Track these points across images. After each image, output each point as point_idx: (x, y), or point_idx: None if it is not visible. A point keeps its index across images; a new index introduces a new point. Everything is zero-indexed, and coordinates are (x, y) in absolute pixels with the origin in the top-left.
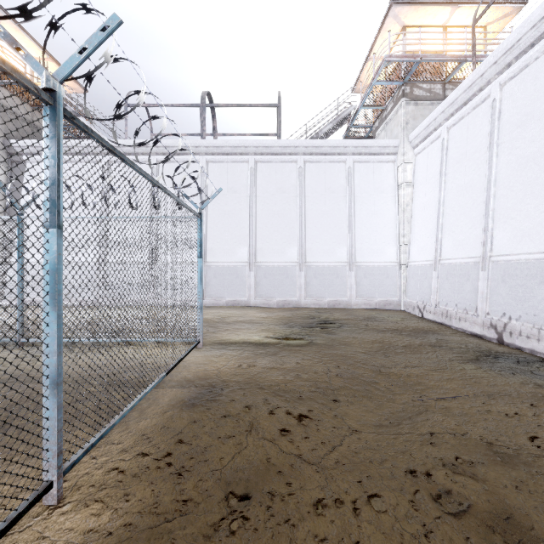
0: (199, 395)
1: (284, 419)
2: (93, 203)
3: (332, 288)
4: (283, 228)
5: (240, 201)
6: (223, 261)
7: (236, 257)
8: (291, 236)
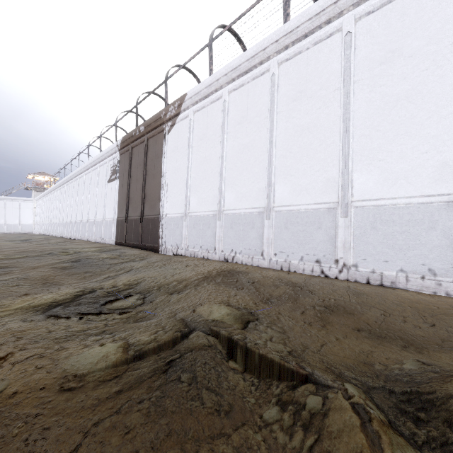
0: None
1: None
2: None
3: (15, 229)
4: None
5: None
6: None
7: None
8: (2, 217)
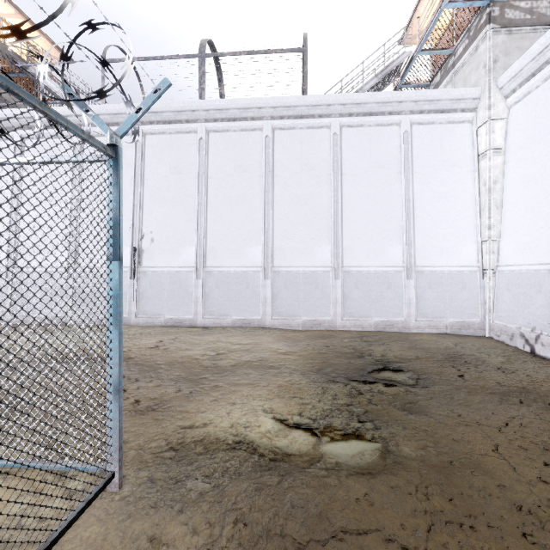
0: None
1: None
2: None
3: (382, 303)
4: (311, 219)
5: (251, 183)
6: (229, 265)
7: (246, 259)
8: (321, 230)
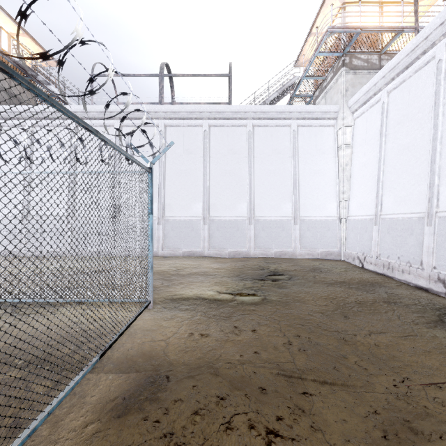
0: (137, 388)
1: (246, 441)
2: (41, 158)
3: (279, 240)
4: (234, 185)
5: (195, 161)
6: (180, 215)
7: (192, 211)
8: (241, 193)
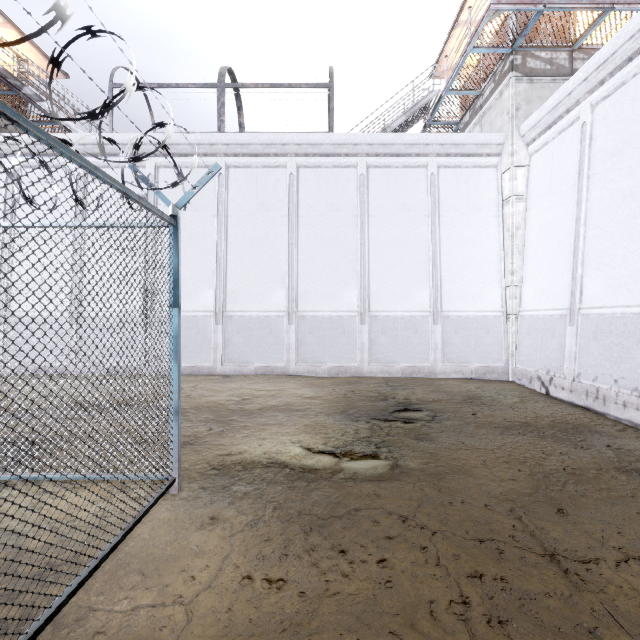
0: None
1: None
2: None
3: (408, 349)
4: (337, 261)
5: (274, 223)
6: (251, 309)
7: (269, 303)
8: (348, 274)
